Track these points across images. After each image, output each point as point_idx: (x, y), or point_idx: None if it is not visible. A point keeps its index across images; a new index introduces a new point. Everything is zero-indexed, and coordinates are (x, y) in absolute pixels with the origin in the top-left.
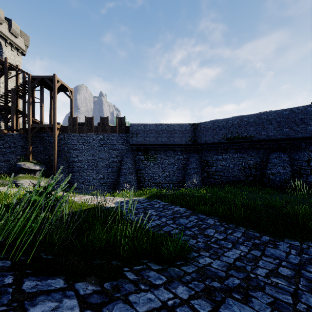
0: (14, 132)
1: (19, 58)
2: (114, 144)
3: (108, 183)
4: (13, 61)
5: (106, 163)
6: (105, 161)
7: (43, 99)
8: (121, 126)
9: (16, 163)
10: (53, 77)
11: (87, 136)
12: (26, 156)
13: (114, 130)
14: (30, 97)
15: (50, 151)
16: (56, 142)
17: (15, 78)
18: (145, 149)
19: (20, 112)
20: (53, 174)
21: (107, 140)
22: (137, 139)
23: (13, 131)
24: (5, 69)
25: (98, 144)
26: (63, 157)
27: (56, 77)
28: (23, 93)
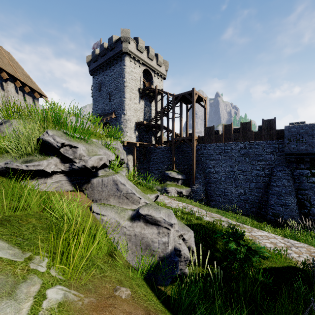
0: (162, 145)
1: (162, 83)
2: (259, 153)
3: (250, 200)
4: (158, 86)
5: (247, 176)
6: (246, 174)
7: (181, 114)
8: (270, 131)
9: (164, 171)
10: (192, 91)
11: (224, 146)
12: (170, 165)
13: (259, 137)
14: (174, 114)
15: (188, 161)
16: (194, 153)
17: (161, 100)
18: (312, 161)
19: (165, 128)
20: (192, 184)
21: (248, 149)
22: (298, 147)
23: (162, 144)
24: (155, 95)
25: (237, 153)
26: (200, 168)
27: (195, 90)
28: (167, 112)
